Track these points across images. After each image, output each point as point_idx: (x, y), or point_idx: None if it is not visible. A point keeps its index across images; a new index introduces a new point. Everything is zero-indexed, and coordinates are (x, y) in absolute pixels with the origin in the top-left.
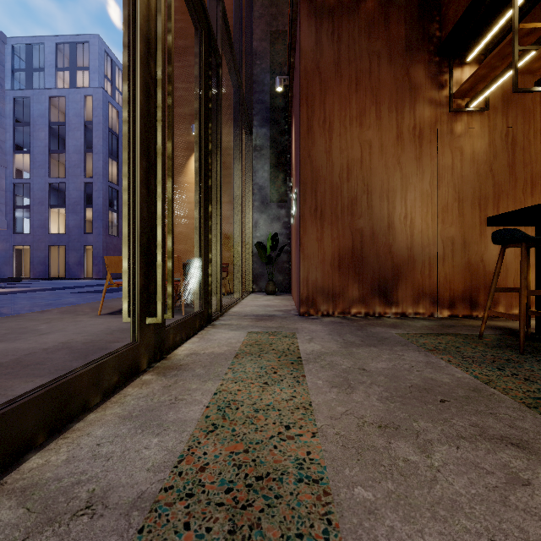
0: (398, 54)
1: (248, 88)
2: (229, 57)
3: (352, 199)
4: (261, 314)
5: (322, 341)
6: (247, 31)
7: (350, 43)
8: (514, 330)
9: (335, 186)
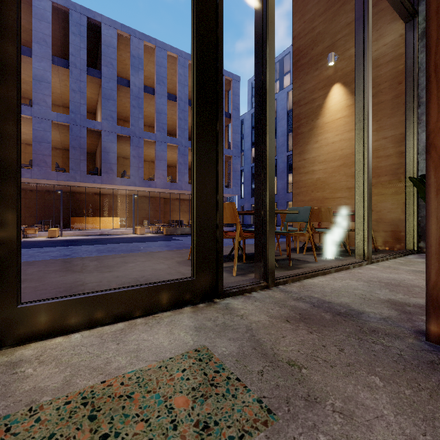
0: None
1: None
2: None
3: None
4: (337, 302)
5: None
6: None
7: None
8: None
9: None
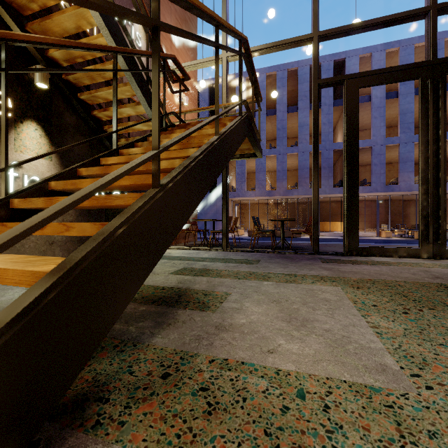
0: None
1: None
2: None
3: None
4: None
5: None
6: None
7: None
8: None
9: None
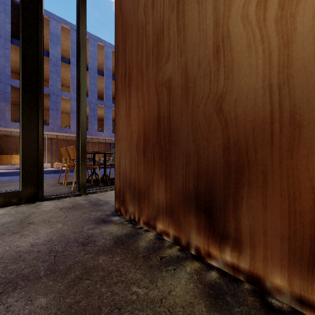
0: None
1: None
2: None
3: (158, 34)
4: (106, 200)
5: None
6: None
7: None
8: None
9: (140, 28)
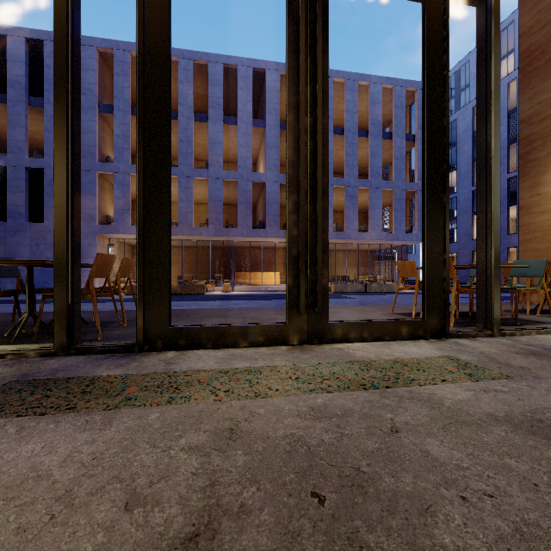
0: None
1: None
2: None
3: None
4: None
5: (496, 399)
6: None
7: None
8: None
9: None
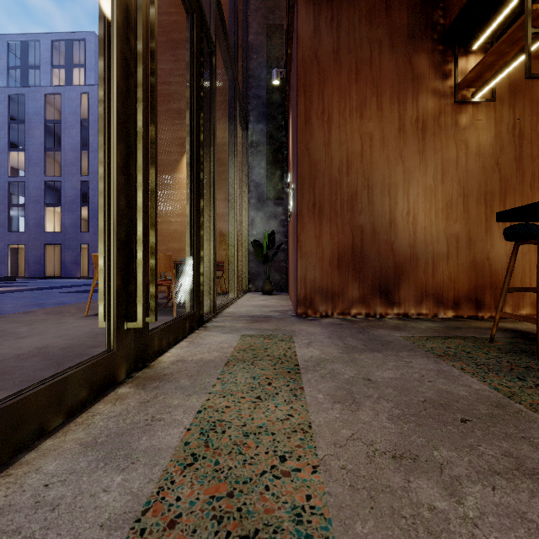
0: (400, 42)
1: (245, 83)
2: (224, 47)
3: (352, 195)
4: (257, 314)
5: (321, 346)
6: (243, 25)
7: (350, 31)
8: (525, 332)
9: (334, 180)
